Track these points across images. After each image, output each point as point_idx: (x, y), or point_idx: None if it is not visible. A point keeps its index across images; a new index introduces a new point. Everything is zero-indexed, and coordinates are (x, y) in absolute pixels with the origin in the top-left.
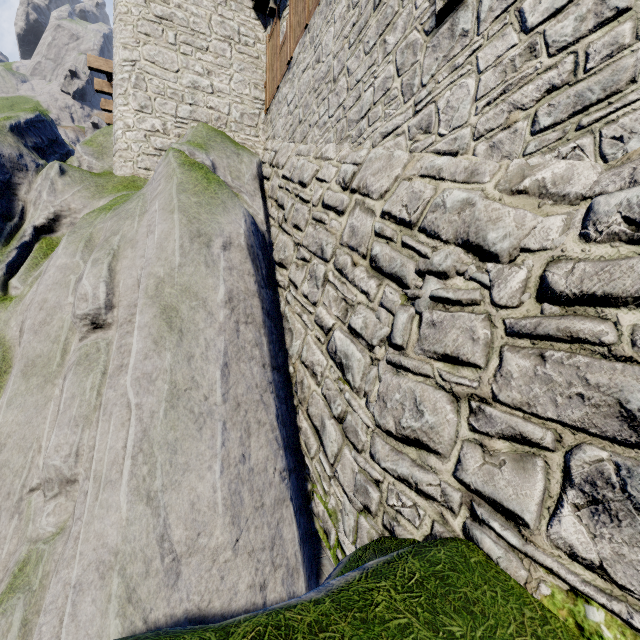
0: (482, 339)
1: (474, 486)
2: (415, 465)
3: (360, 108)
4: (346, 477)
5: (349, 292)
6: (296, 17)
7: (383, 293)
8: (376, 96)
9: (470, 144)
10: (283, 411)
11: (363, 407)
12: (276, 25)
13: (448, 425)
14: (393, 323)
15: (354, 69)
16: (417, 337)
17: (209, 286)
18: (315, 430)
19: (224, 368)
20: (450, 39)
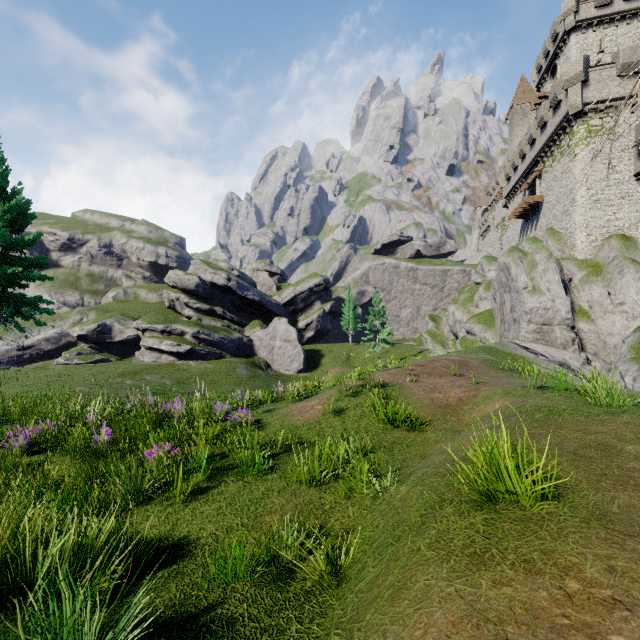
0: None
1: None
2: None
3: None
4: None
5: None
6: None
7: None
8: None
9: None
10: None
11: None
12: None
13: None
14: None
15: None
16: None
17: None
18: None
19: None
20: None
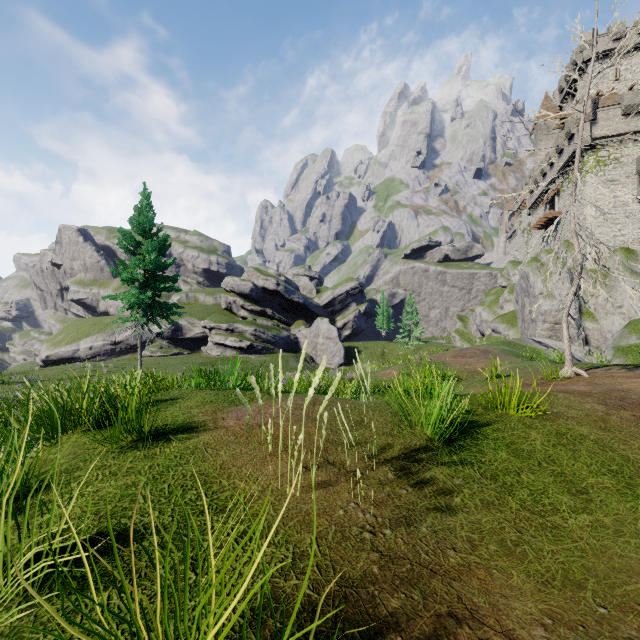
0: None
1: None
2: None
3: None
4: None
5: None
6: None
7: None
8: None
9: None
10: None
11: None
12: None
13: None
14: None
15: None
16: None
17: None
18: None
19: None
20: None
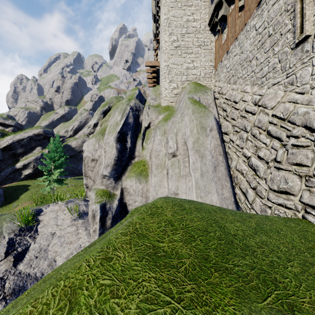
0: (310, 157)
1: (306, 202)
2: (285, 199)
3: (262, 73)
4: (257, 207)
5: (257, 143)
6: (231, 34)
7: (272, 143)
8: (269, 69)
9: (309, 90)
10: (231, 185)
11: (264, 183)
12: (220, 36)
13: (297, 185)
14: (276, 154)
15: (259, 58)
16: (286, 158)
17: (207, 143)
18: (243, 193)
19: (214, 168)
20: (301, 52)
